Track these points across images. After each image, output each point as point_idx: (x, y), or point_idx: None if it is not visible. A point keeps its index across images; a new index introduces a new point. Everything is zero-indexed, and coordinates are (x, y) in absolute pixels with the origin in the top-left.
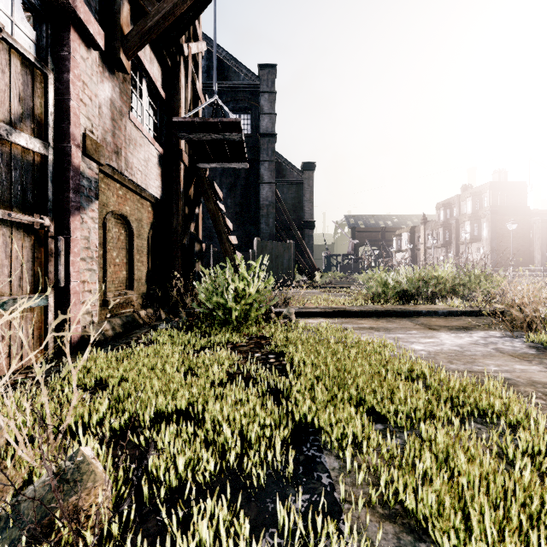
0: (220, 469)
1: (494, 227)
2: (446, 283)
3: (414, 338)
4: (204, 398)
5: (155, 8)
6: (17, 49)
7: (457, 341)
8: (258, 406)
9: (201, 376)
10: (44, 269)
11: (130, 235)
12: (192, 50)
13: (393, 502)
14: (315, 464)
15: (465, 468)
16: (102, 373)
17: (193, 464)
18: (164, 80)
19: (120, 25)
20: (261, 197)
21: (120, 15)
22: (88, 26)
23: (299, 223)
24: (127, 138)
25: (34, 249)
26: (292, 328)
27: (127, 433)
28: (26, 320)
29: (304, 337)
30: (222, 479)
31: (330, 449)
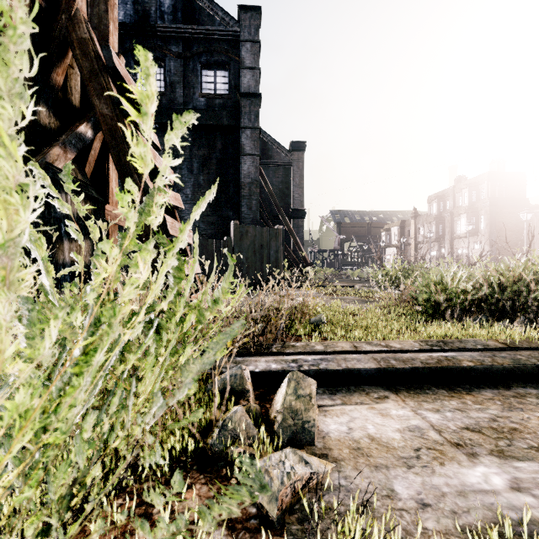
0: None
1: (493, 220)
2: None
3: None
4: None
5: None
6: None
7: None
8: None
9: None
10: None
11: None
12: None
13: None
14: None
15: None
16: None
17: None
18: None
19: None
20: (242, 172)
21: None
22: None
23: (287, 211)
24: None
25: None
26: None
27: None
28: None
29: None
30: None
31: None
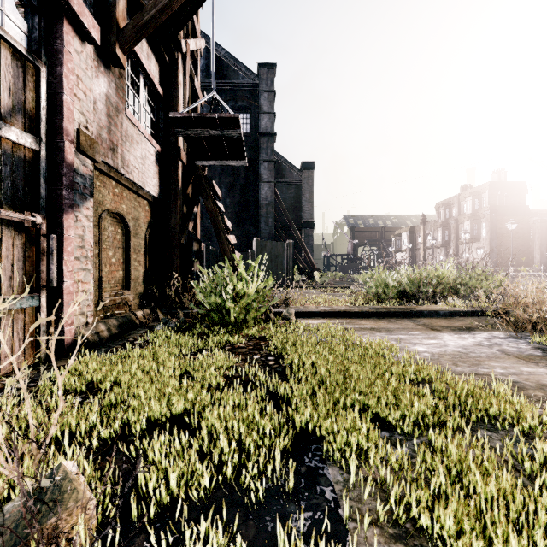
0: (216, 482)
1: (493, 227)
2: (447, 283)
3: (416, 339)
4: (201, 403)
5: (152, 2)
6: (7, 40)
7: (461, 342)
8: (257, 412)
9: (197, 380)
10: (36, 269)
11: (126, 234)
12: (190, 47)
13: (404, 521)
14: (318, 476)
15: (480, 483)
16: (94, 376)
17: (187, 477)
18: (162, 77)
19: (116, 18)
20: (261, 196)
21: (116, 9)
22: (82, 19)
23: (299, 223)
24: (124, 135)
25: (25, 248)
26: (292, 329)
27: (118, 442)
28: (16, 322)
29: (305, 338)
30: (218, 494)
31: (333, 459)
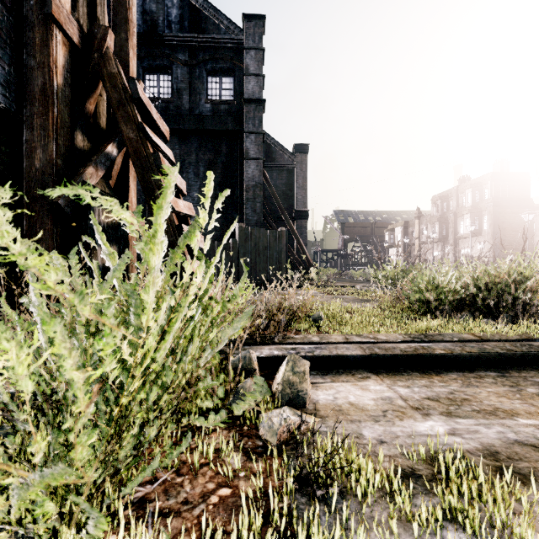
0: None
1: (496, 220)
2: None
3: None
4: None
5: None
6: None
7: None
8: None
9: None
10: None
11: None
12: None
13: None
14: None
15: None
16: None
17: None
18: None
19: None
20: (247, 176)
21: None
22: None
23: (290, 213)
24: None
25: None
26: None
27: None
28: None
29: None
30: None
31: None
